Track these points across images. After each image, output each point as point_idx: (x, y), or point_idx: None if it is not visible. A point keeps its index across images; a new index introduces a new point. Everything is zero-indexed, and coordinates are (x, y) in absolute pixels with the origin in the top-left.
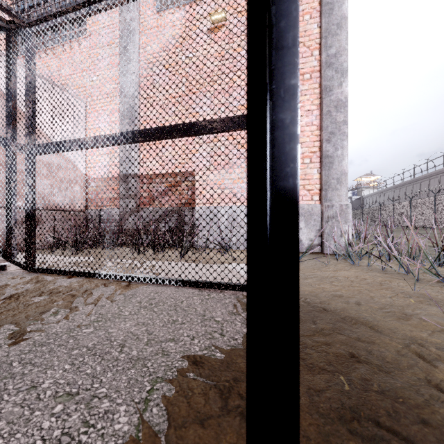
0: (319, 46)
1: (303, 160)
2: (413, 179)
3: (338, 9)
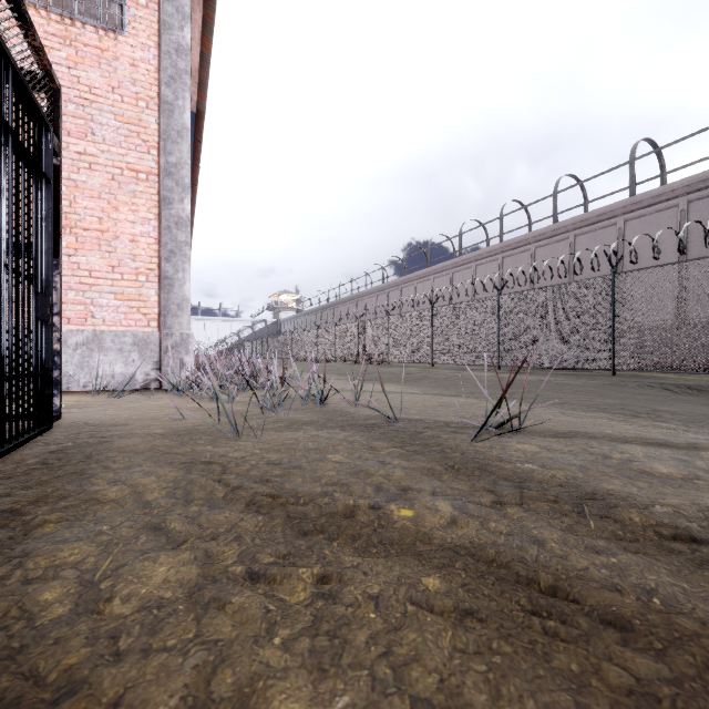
0: (158, 146)
1: (138, 277)
2: (328, 304)
3: (180, 115)
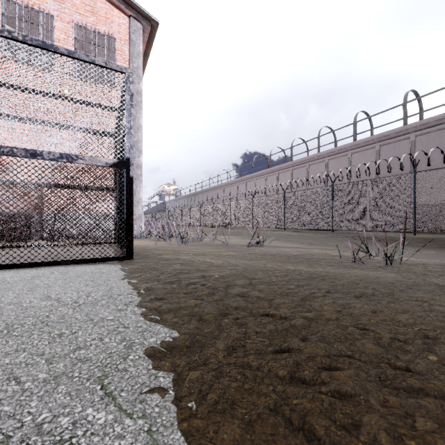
0: None
1: None
2: (195, 192)
3: (138, 121)
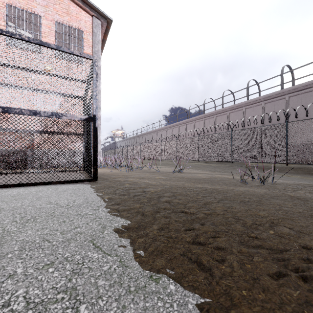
0: None
1: None
2: (137, 135)
3: (98, 87)
